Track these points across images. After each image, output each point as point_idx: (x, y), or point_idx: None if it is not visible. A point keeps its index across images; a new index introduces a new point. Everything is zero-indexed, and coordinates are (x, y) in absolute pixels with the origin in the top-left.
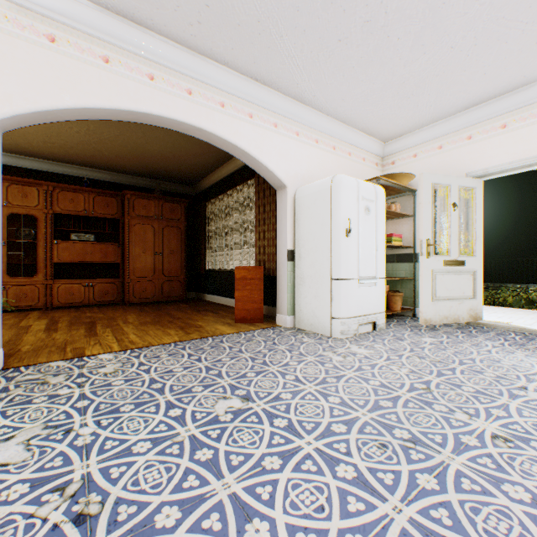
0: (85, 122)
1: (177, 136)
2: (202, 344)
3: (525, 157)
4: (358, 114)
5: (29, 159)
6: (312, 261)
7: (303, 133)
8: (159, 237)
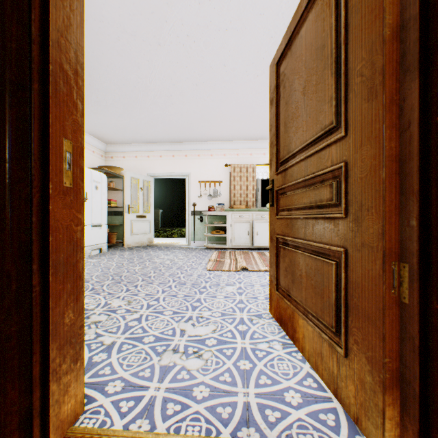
0: None
1: None
2: None
3: (168, 172)
4: (91, 128)
5: None
6: None
7: None
8: None
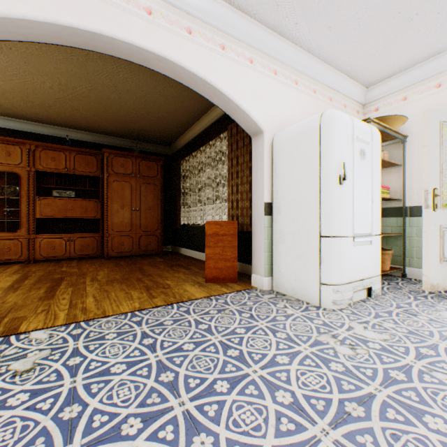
0: (54, 74)
1: (148, 88)
2: (164, 315)
3: None
4: (344, 49)
5: (16, 120)
6: (294, 215)
7: (281, 72)
8: (136, 194)
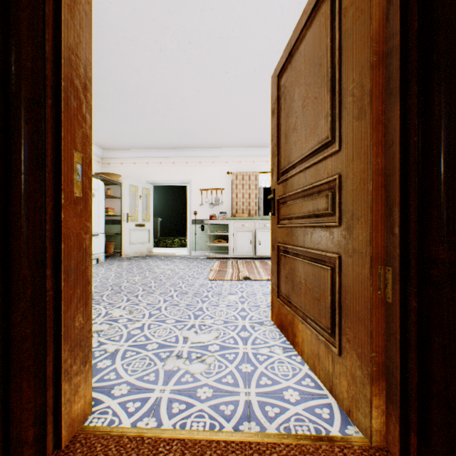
0: None
1: None
2: None
3: (168, 179)
4: None
5: None
6: None
7: None
8: None
